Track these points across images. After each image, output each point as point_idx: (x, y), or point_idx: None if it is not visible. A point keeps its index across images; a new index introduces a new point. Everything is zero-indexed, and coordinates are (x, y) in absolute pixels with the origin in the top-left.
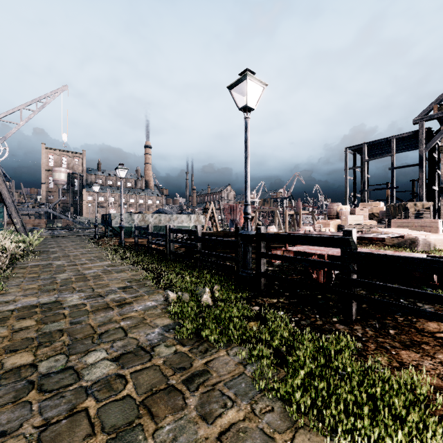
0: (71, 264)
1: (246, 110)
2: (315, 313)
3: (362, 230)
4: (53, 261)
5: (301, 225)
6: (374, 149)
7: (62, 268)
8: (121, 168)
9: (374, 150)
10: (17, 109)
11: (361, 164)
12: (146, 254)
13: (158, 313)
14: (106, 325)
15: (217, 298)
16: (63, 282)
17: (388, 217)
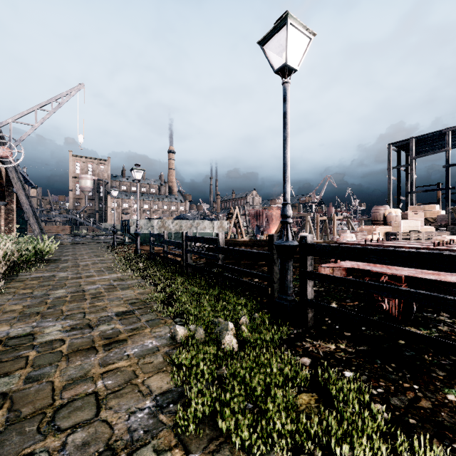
0: (75, 277)
1: (284, 72)
2: (409, 378)
3: (450, 239)
4: (59, 272)
5: (335, 232)
6: (422, 144)
7: (63, 282)
8: (137, 169)
9: (423, 146)
10: (32, 110)
11: (406, 162)
12: (161, 265)
13: (157, 363)
14: (74, 387)
15: (245, 338)
16: (54, 301)
17: (452, 223)
